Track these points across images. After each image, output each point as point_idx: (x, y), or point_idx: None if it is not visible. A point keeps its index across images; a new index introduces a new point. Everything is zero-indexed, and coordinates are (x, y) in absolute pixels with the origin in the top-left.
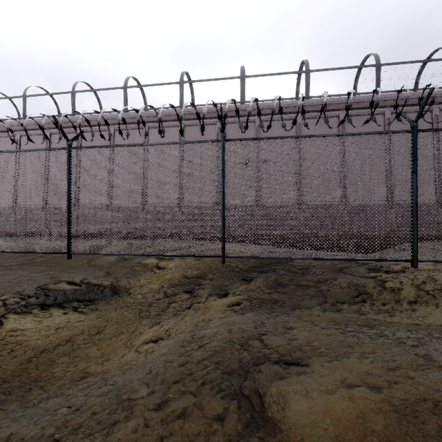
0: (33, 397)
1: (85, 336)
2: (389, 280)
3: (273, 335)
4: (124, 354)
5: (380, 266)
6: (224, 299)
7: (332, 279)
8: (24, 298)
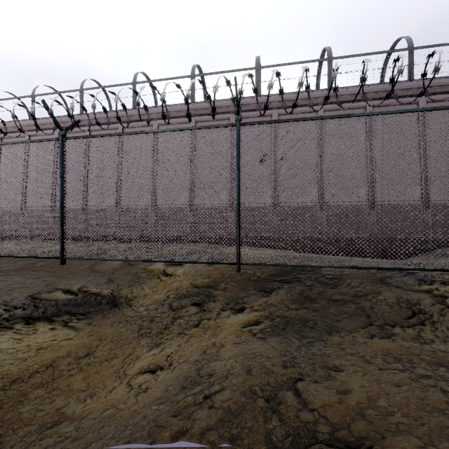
0: None
1: (72, 359)
2: None
3: (312, 383)
4: (113, 388)
5: (431, 276)
6: (239, 315)
7: (374, 292)
8: (9, 309)
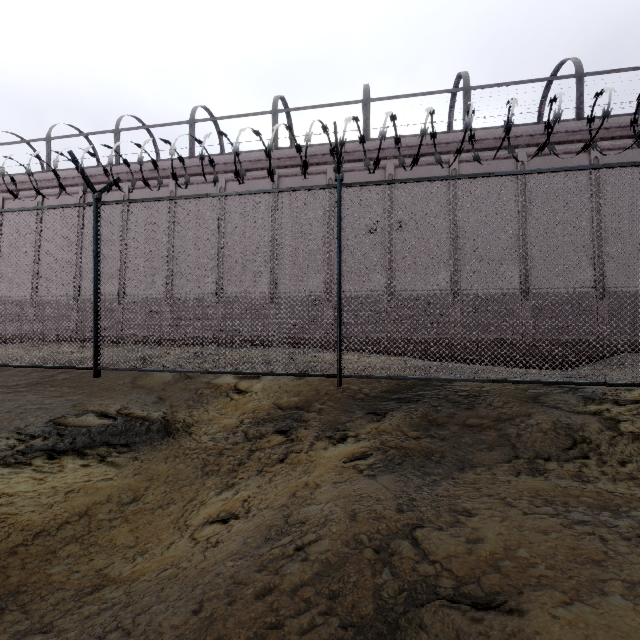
0: (2, 629)
1: (113, 506)
2: (625, 418)
3: (435, 530)
4: (172, 542)
5: (602, 393)
6: (340, 446)
7: (523, 415)
8: (24, 438)
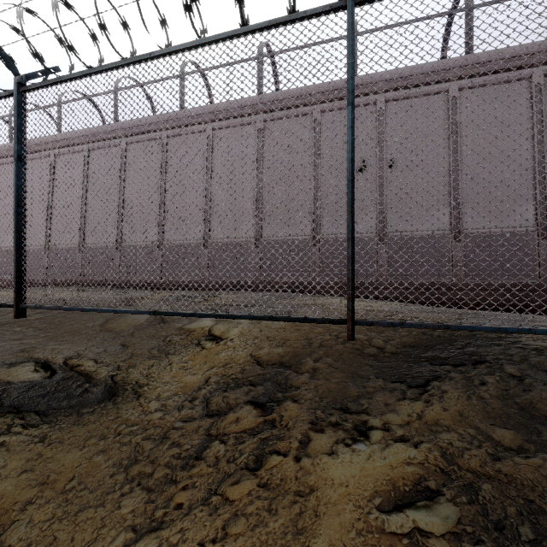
0: None
1: None
2: None
3: None
4: None
5: None
6: (359, 453)
7: None
8: None
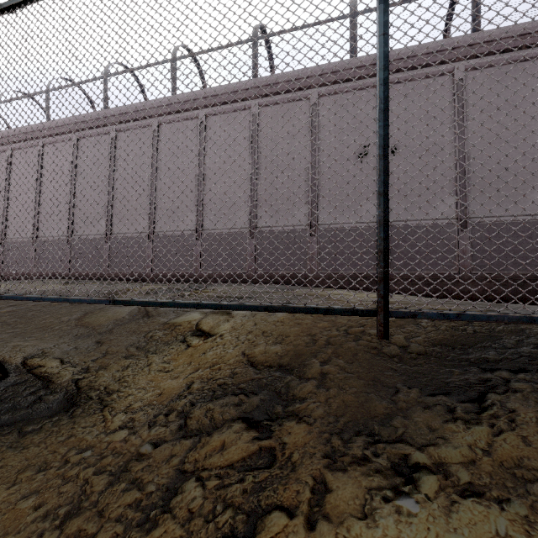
0: None
1: None
2: None
3: None
4: None
5: None
6: (410, 519)
7: None
8: None
